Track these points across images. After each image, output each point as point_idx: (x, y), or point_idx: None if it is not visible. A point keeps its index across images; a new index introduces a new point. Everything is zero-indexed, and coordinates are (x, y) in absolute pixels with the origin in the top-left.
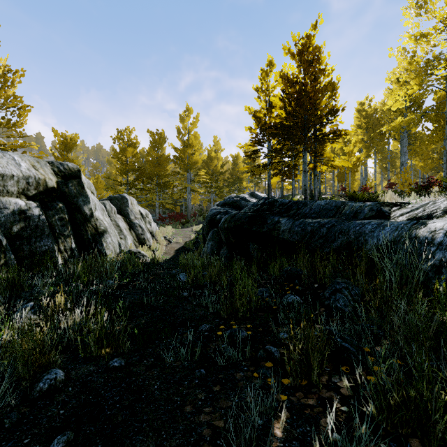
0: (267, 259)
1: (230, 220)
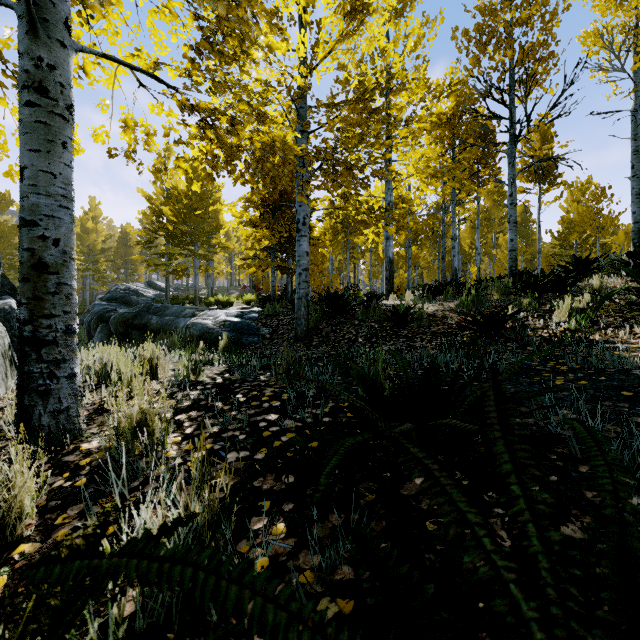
0: (144, 339)
1: (119, 317)
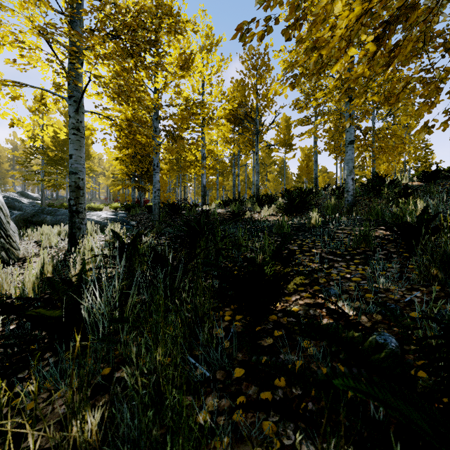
0: None
1: (20, 216)
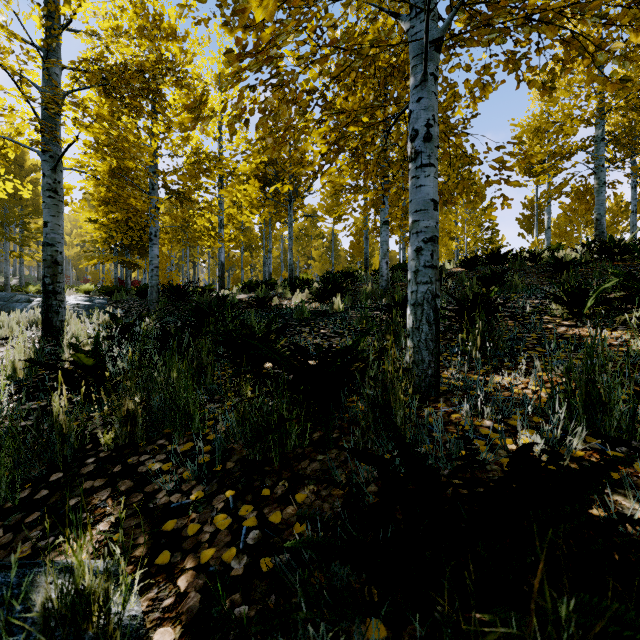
0: None
1: None
